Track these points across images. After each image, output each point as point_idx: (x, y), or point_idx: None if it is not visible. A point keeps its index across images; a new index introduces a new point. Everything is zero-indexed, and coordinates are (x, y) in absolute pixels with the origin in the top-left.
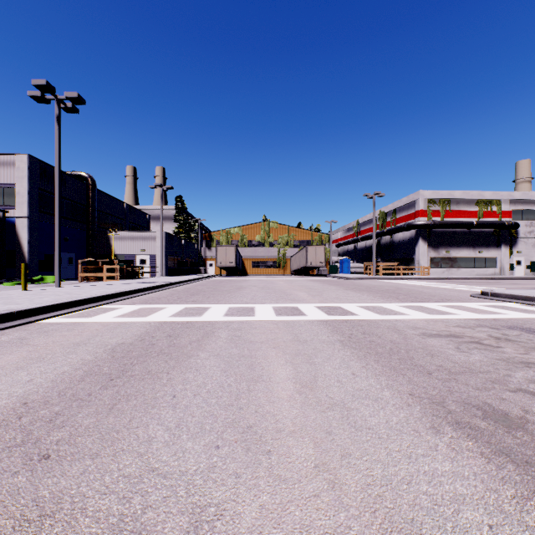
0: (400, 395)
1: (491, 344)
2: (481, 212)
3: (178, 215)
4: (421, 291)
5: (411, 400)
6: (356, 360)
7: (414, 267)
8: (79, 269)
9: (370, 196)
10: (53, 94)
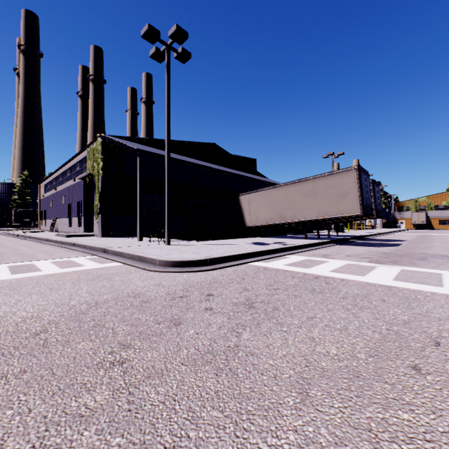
0: None
1: None
2: None
3: None
4: None
5: None
6: None
7: None
8: (353, 225)
9: None
10: None
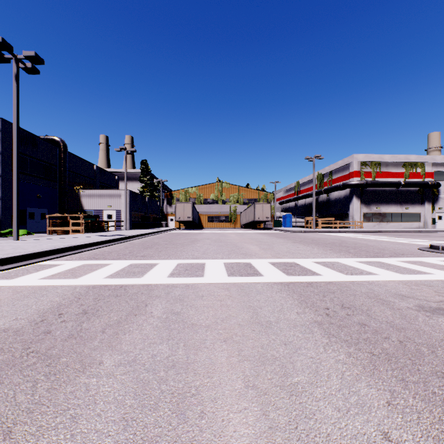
0: None
1: None
2: (407, 173)
3: (143, 176)
4: (366, 244)
5: None
6: (366, 379)
7: (348, 222)
8: (47, 223)
9: (311, 158)
10: (10, 53)
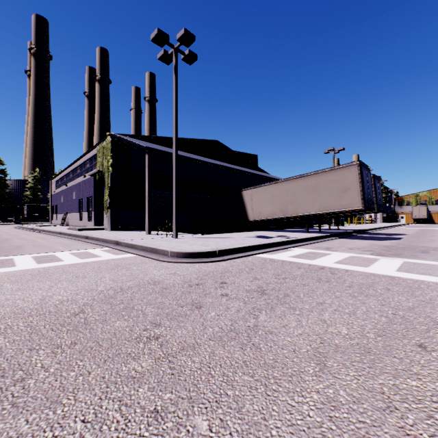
0: None
1: None
2: None
3: None
4: None
5: None
6: None
7: None
8: (353, 219)
9: None
10: None
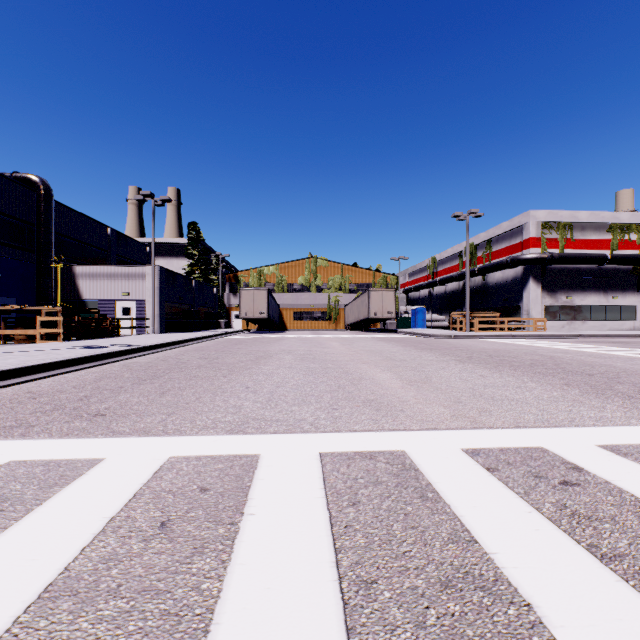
0: None
1: None
2: (615, 242)
3: (192, 248)
4: (613, 366)
5: None
6: None
7: (520, 320)
8: None
9: (462, 216)
10: None
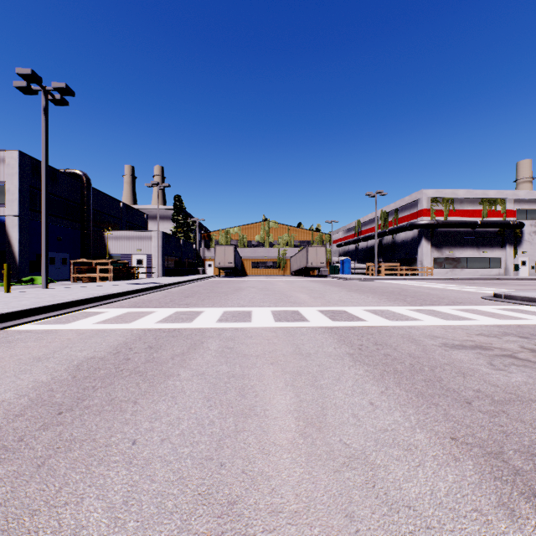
0: (440, 440)
1: (528, 359)
2: (485, 212)
3: (176, 214)
4: (428, 292)
5: (457, 450)
6: (372, 382)
7: (416, 268)
8: (72, 270)
9: (372, 194)
10: (39, 85)
